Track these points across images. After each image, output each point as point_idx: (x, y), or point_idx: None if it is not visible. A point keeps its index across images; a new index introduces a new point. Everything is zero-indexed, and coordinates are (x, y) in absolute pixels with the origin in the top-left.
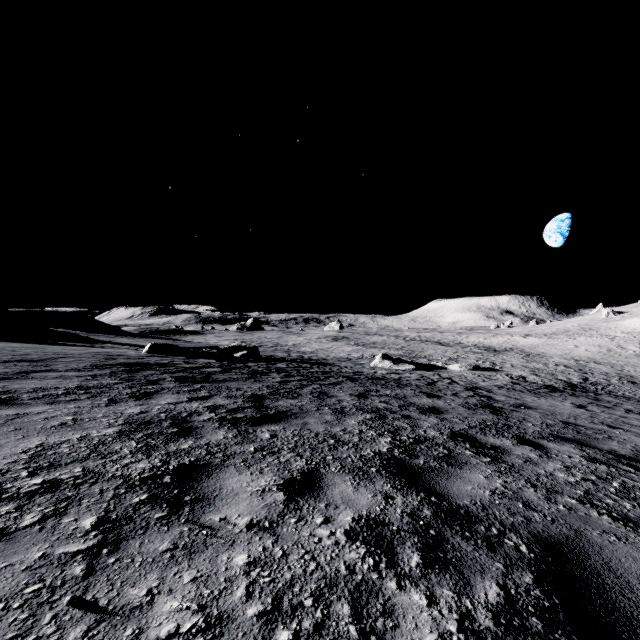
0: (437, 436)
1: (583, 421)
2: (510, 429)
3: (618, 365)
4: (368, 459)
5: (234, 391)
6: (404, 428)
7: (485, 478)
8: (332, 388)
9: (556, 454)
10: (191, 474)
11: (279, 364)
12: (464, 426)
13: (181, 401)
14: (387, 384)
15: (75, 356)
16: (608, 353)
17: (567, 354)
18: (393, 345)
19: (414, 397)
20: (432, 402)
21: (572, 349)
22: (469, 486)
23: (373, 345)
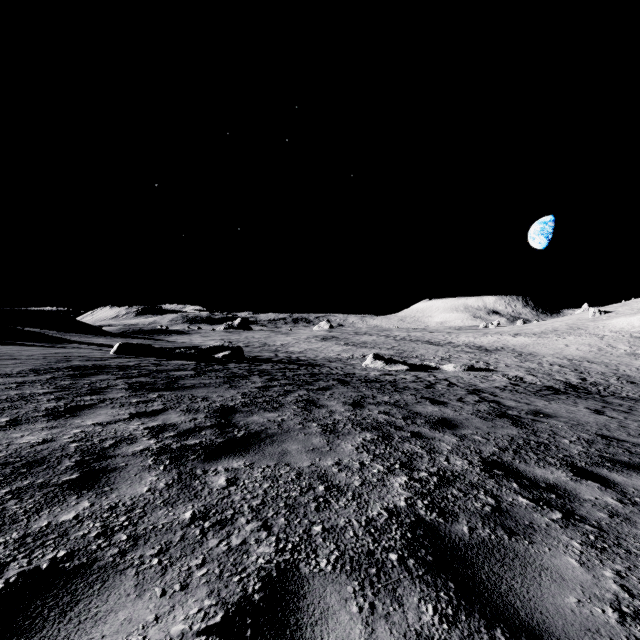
0: (467, 468)
1: (619, 433)
2: (550, 450)
3: (612, 364)
4: (381, 528)
5: (198, 402)
6: (419, 455)
7: (582, 566)
8: (321, 394)
9: (638, 496)
10: (29, 607)
11: (263, 365)
12: (493, 448)
13: (117, 419)
14: (383, 388)
15: (21, 358)
16: (599, 352)
17: (559, 353)
18: (383, 345)
19: (417, 404)
20: (440, 411)
21: (563, 348)
22: (570, 595)
23: (363, 345)
